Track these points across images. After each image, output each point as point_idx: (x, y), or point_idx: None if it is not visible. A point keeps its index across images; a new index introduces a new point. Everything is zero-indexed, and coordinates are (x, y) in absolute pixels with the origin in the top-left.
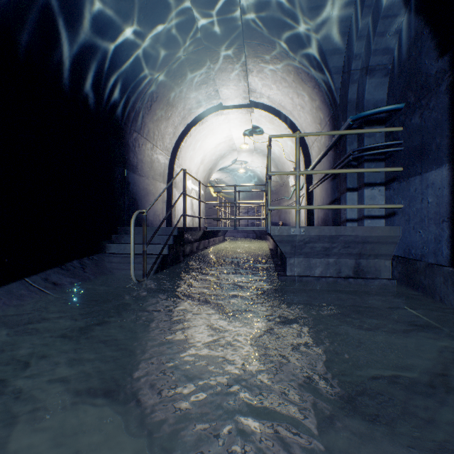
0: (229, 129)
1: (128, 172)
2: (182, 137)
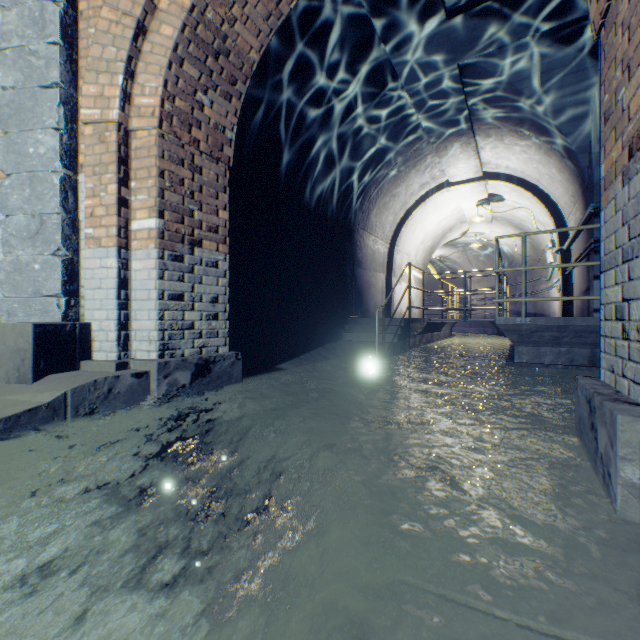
0: (457, 201)
1: (355, 268)
2: (402, 223)
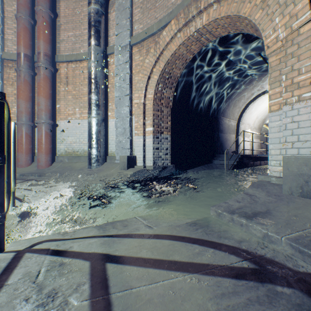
0: None
1: (219, 133)
2: (243, 111)
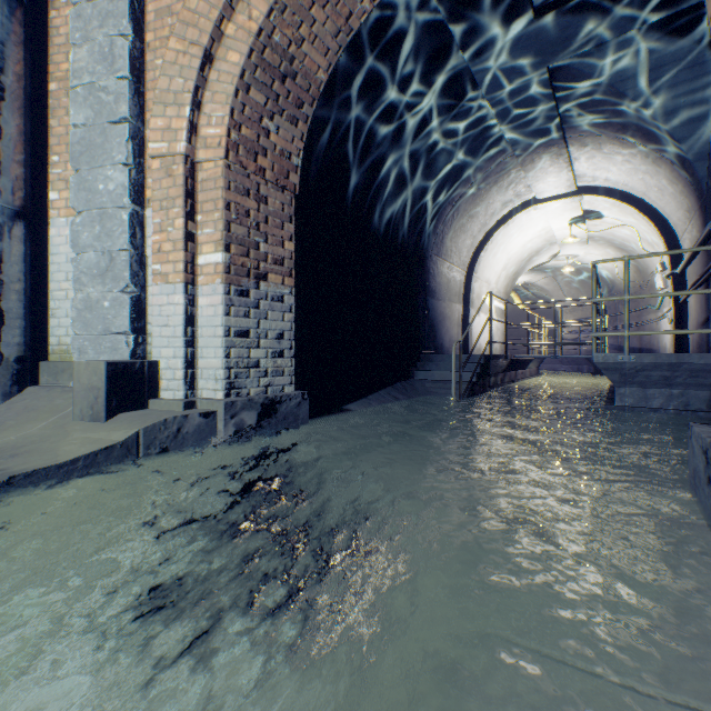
0: (545, 220)
1: (427, 299)
2: (481, 247)
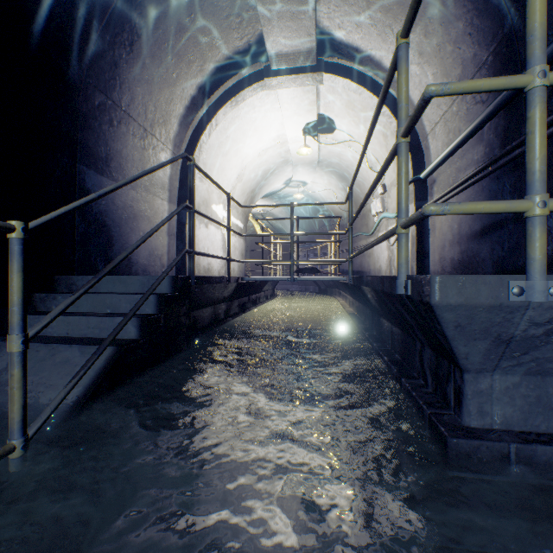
0: (281, 123)
1: (82, 169)
2: (203, 126)
